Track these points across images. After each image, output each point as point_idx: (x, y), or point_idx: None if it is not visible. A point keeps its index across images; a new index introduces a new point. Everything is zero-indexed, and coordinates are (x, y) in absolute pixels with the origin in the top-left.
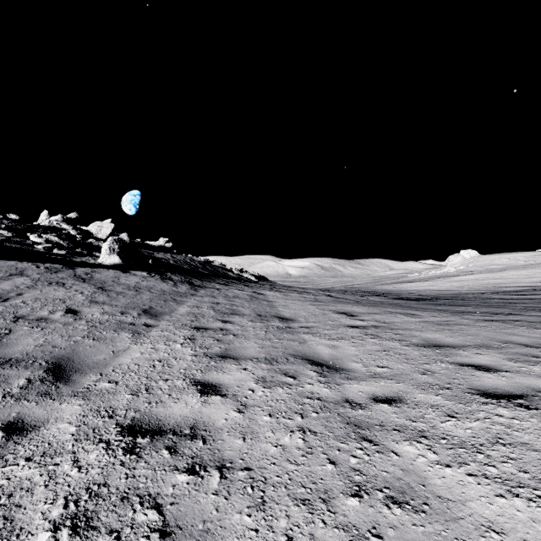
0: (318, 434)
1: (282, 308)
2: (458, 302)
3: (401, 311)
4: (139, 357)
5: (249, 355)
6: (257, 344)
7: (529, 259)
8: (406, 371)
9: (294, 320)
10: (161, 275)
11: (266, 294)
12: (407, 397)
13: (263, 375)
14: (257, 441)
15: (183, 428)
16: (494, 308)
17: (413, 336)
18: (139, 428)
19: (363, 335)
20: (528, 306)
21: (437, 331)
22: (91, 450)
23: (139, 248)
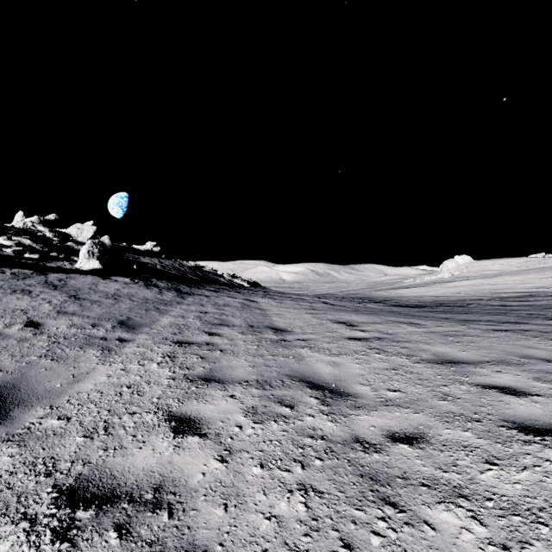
0: (324, 496)
1: (276, 318)
2: (458, 309)
3: (403, 320)
4: (105, 381)
5: (238, 377)
6: (247, 362)
7: (522, 265)
8: (422, 396)
9: (289, 332)
10: (146, 281)
11: (259, 302)
12: (430, 434)
13: (253, 405)
14: (243, 510)
15: (145, 491)
16: (497, 315)
17: (422, 349)
18: (83, 492)
19: (366, 349)
20: (531, 313)
21: (447, 344)
22: (5, 536)
23: (123, 253)
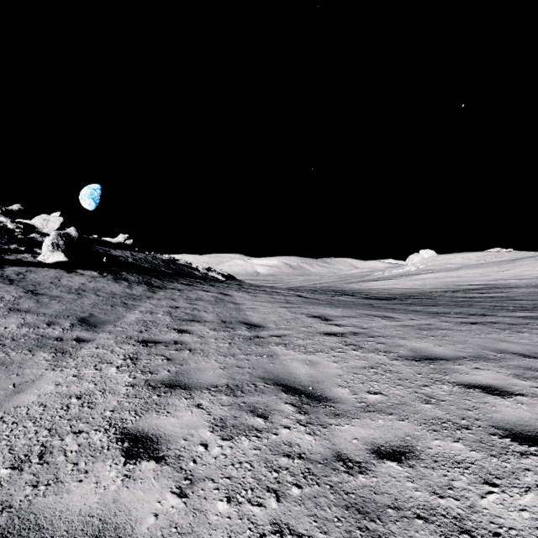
0: None
1: (250, 312)
2: (426, 301)
3: (376, 313)
4: (51, 391)
5: (206, 381)
6: (218, 363)
7: (480, 259)
8: (404, 399)
9: (264, 327)
10: (115, 274)
11: (233, 295)
12: (419, 447)
13: (222, 415)
14: None
15: None
16: (464, 307)
17: (399, 345)
18: None
19: (343, 345)
20: (494, 305)
21: (422, 338)
22: None
23: (93, 245)
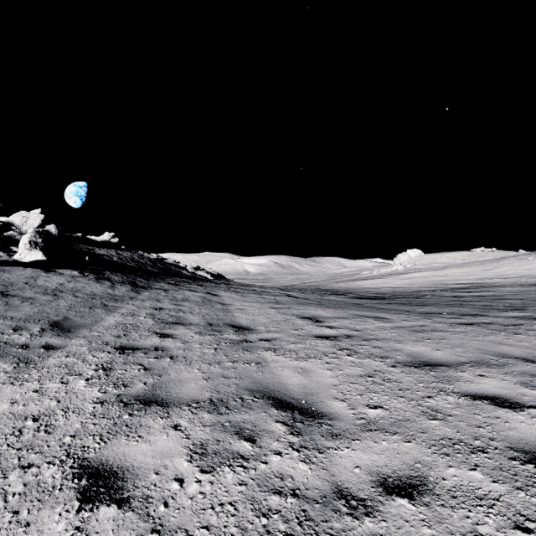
0: None
1: (239, 314)
2: (416, 300)
3: (369, 314)
4: (4, 411)
5: (187, 396)
6: (201, 372)
7: (465, 258)
8: (408, 414)
9: (252, 330)
10: (98, 274)
11: (221, 295)
12: (432, 478)
13: (203, 439)
14: None
15: None
16: (455, 307)
17: (395, 349)
18: None
19: (336, 350)
20: (484, 304)
21: (419, 342)
22: None
23: (76, 243)
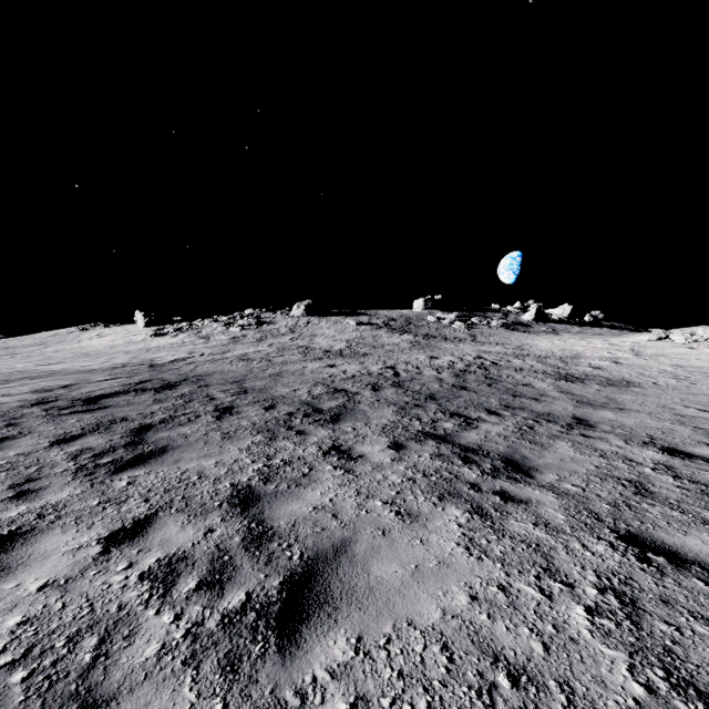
0: None
1: None
2: None
3: None
4: None
5: None
6: None
7: None
8: None
9: None
10: (616, 330)
11: None
12: None
13: None
14: None
15: None
16: None
17: None
18: None
19: None
20: None
21: None
22: None
23: None
